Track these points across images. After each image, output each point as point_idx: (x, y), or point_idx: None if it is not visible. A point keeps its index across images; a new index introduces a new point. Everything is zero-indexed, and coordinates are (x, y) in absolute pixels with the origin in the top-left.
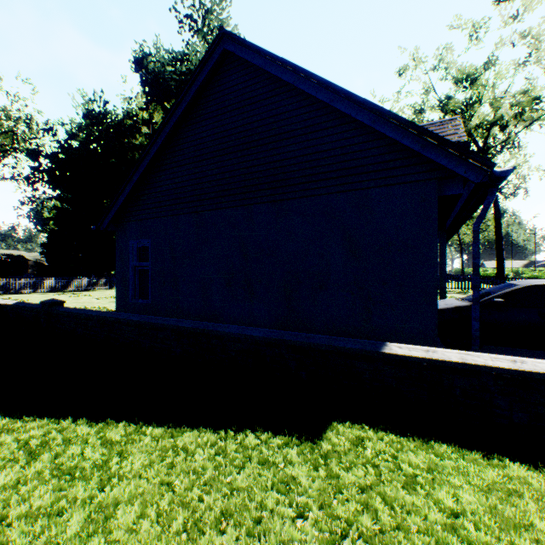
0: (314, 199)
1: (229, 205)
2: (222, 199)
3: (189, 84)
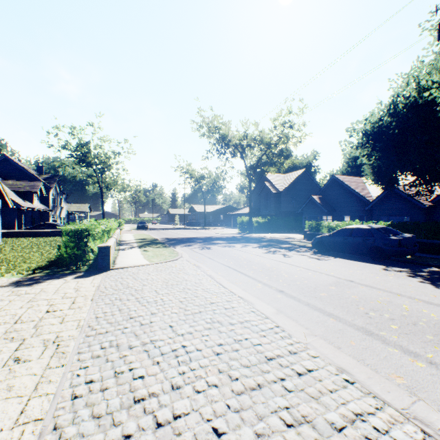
0: None
1: None
2: None
3: None
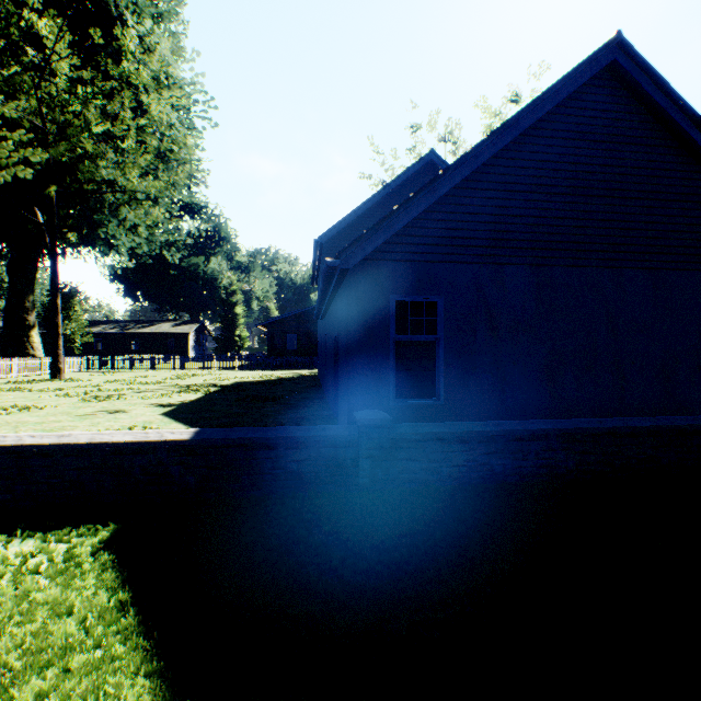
0: (693, 274)
1: (591, 264)
2: (580, 254)
3: (565, 81)
